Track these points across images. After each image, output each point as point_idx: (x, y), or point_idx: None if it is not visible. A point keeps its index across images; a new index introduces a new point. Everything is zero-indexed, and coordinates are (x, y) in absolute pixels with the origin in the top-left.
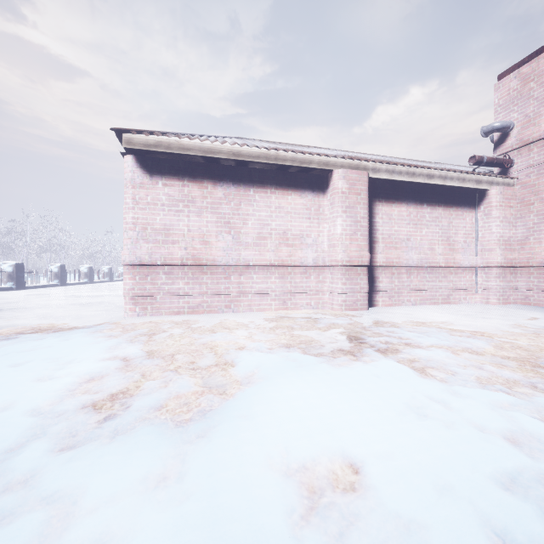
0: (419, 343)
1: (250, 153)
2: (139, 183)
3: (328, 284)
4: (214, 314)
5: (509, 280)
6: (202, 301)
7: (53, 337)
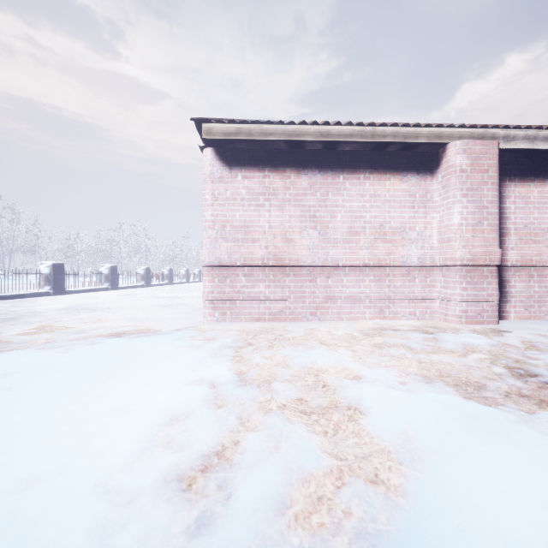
0: None
1: (341, 131)
2: (218, 177)
3: (439, 289)
4: (298, 322)
5: None
6: (284, 307)
7: (135, 346)
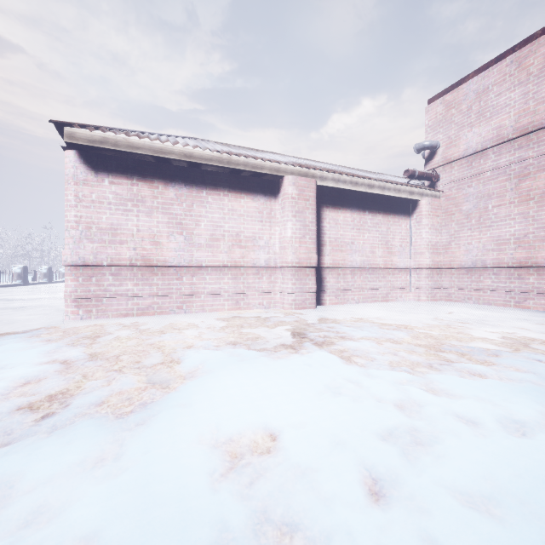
0: (352, 336)
1: (202, 155)
2: (83, 179)
3: (279, 284)
4: (165, 315)
5: (436, 279)
6: (153, 302)
7: None
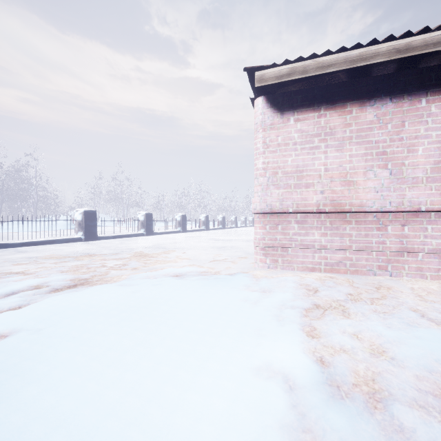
0: None
1: (427, 40)
2: (269, 124)
3: None
4: (361, 275)
5: None
6: (344, 257)
7: (193, 293)
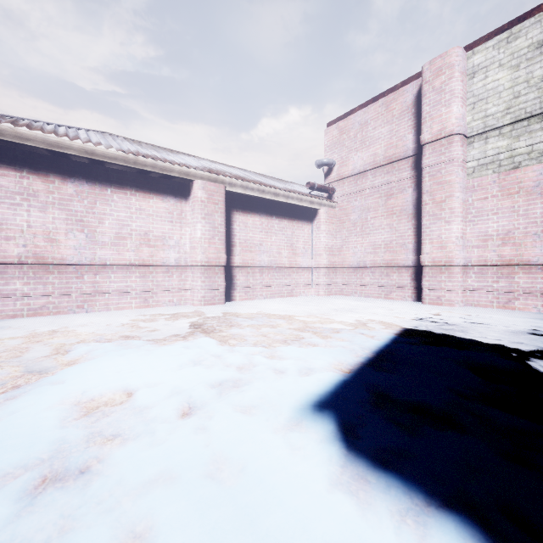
0: (240, 325)
1: (106, 153)
2: None
3: (190, 282)
4: (63, 315)
5: (332, 277)
6: (48, 302)
7: None
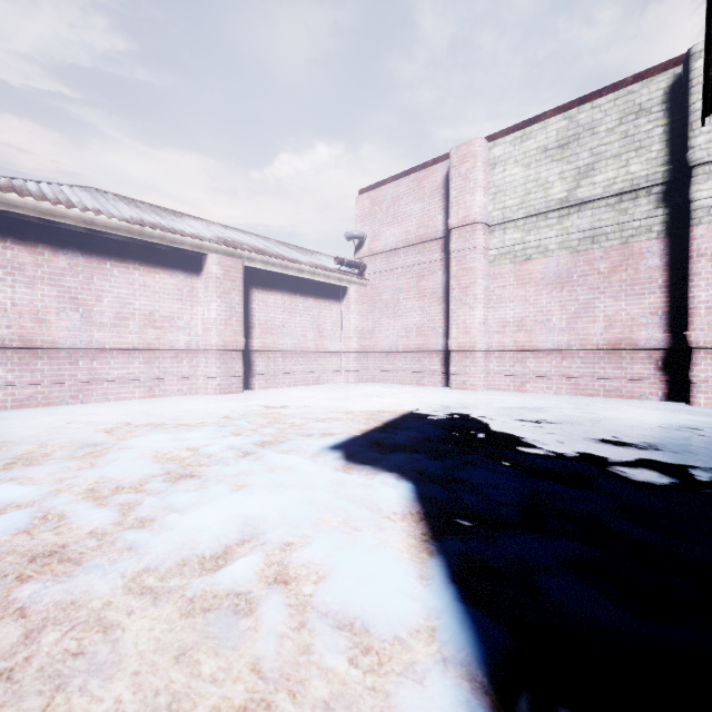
0: (267, 409)
1: (107, 223)
2: None
3: (203, 368)
4: (54, 406)
5: (363, 362)
6: (36, 392)
7: None
